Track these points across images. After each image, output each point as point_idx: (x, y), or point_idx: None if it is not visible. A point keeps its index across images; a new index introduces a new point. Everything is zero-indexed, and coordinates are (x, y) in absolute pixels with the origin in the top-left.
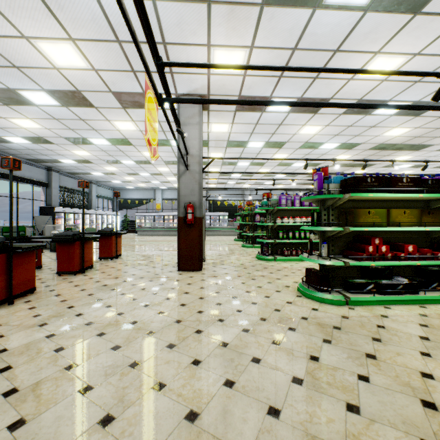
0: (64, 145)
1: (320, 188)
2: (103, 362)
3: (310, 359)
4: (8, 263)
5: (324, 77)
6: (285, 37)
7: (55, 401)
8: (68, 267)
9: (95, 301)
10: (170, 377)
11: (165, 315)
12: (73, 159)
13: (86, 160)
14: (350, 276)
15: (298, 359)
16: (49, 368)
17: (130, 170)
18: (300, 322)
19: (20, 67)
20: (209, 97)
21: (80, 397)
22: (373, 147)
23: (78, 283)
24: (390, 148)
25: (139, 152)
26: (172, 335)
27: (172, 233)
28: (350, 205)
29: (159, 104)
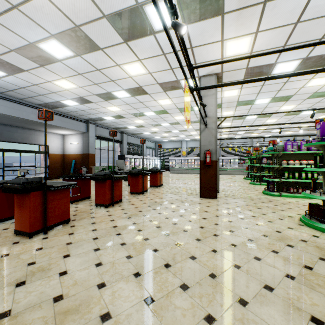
0: (130, 118)
1: (323, 135)
2: (161, 240)
3: (304, 267)
4: (112, 185)
5: None
6: (287, 17)
7: (142, 251)
8: (135, 189)
9: (152, 210)
10: (199, 254)
11: (193, 222)
12: (134, 125)
13: (141, 125)
14: None
15: (292, 265)
16: (137, 238)
17: (166, 129)
18: (298, 242)
19: (114, 80)
20: (222, 74)
21: (153, 253)
22: None
23: (141, 199)
24: None
25: (172, 117)
26: (198, 234)
27: (194, 172)
28: None
29: (191, 92)
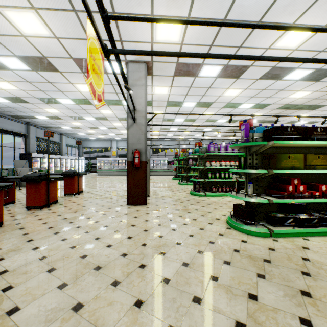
0: (37, 104)
1: (247, 136)
2: (46, 304)
3: (249, 298)
4: None
5: (246, 46)
6: (217, 8)
7: None
8: (35, 202)
9: (53, 234)
10: (112, 323)
11: (113, 248)
12: (46, 115)
13: (57, 116)
14: (271, 211)
15: (237, 298)
16: None
17: (92, 125)
18: (233, 254)
19: None
20: (152, 64)
21: None
22: (280, 107)
23: (42, 217)
24: (292, 107)
25: (97, 110)
26: (118, 271)
27: (125, 173)
28: (271, 151)
29: (105, 54)
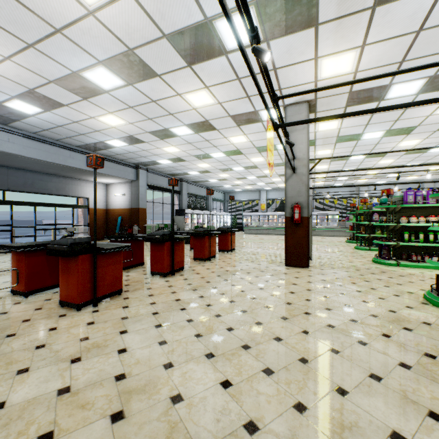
0: (192, 161)
1: None
2: (237, 317)
3: (424, 355)
4: (171, 248)
5: None
6: (405, 24)
7: (214, 330)
8: (200, 255)
9: (223, 280)
10: (285, 336)
11: (277, 297)
12: (197, 170)
13: (206, 170)
14: None
15: (409, 352)
16: (206, 314)
17: (239, 175)
18: (419, 325)
19: (173, 114)
20: (316, 101)
21: (228, 332)
22: None
23: (208, 267)
24: None
25: (247, 159)
26: (285, 312)
27: (277, 232)
28: None
29: (275, 130)
